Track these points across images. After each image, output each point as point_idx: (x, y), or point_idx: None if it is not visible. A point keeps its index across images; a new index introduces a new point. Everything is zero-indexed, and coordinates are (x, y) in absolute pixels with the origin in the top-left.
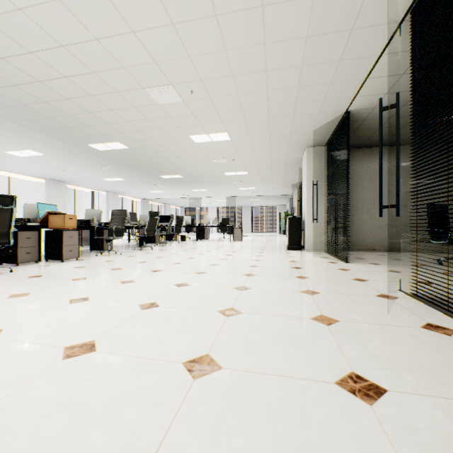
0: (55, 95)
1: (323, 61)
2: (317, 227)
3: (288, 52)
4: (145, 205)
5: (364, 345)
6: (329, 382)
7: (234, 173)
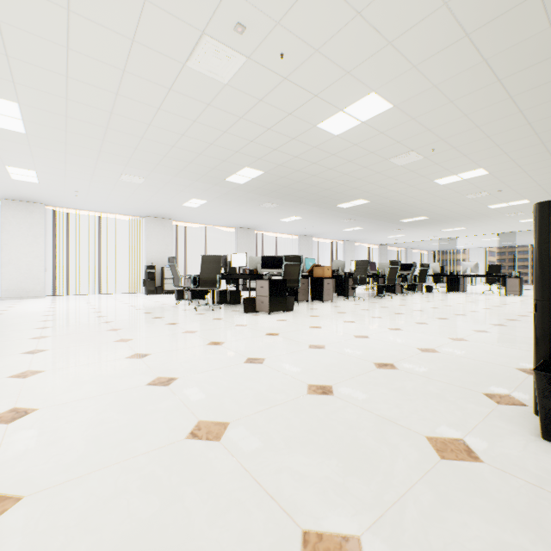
0: (321, 180)
1: None
2: None
3: (545, 91)
4: (381, 252)
5: None
6: (510, 367)
7: (504, 204)
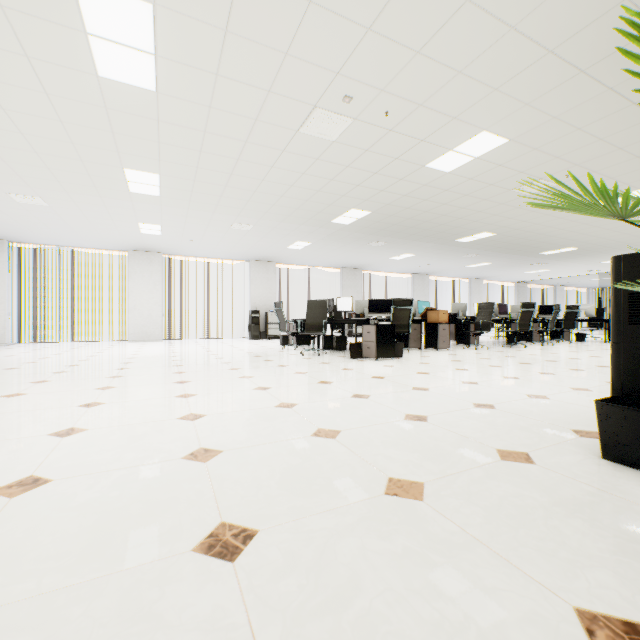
0: (434, 216)
1: None
2: None
3: None
4: (520, 291)
5: None
6: None
7: None
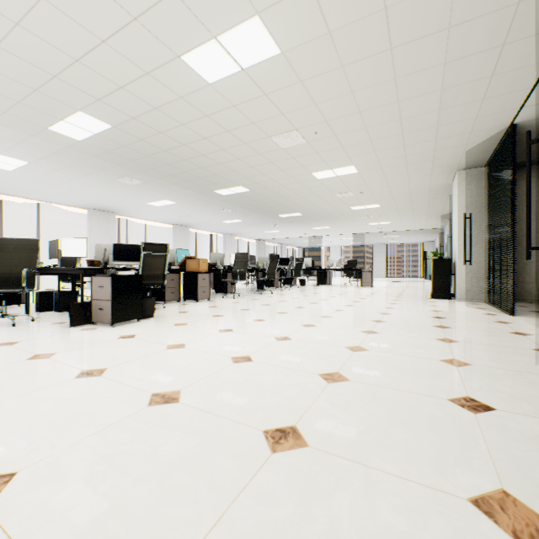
0: (194, 154)
1: (469, 80)
2: (473, 270)
3: (423, 80)
4: (260, 246)
5: (490, 383)
6: (442, 398)
7: (362, 206)
